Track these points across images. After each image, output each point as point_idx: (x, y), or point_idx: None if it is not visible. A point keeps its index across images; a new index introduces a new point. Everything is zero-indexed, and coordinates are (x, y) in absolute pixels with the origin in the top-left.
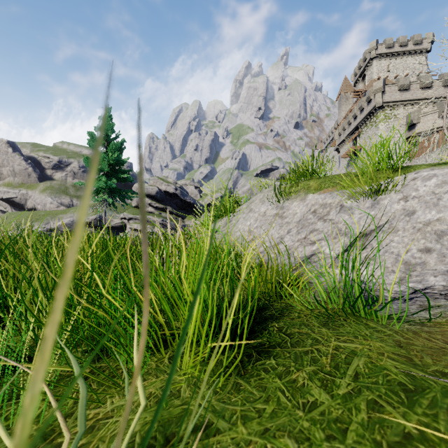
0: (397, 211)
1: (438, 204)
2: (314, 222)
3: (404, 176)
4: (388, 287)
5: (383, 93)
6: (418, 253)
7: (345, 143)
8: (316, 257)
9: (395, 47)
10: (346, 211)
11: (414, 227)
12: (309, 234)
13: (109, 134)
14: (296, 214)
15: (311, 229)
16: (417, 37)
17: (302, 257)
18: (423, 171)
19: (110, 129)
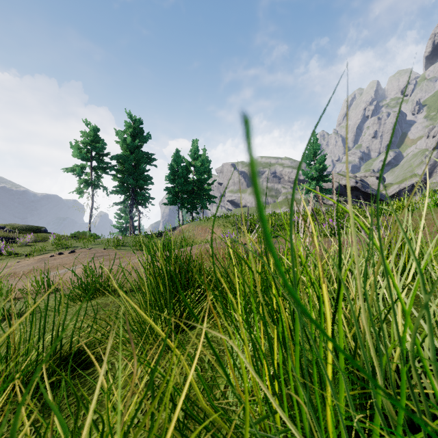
0: None
1: None
2: None
3: None
4: None
5: None
6: None
7: None
8: None
9: None
10: None
11: None
12: None
13: (316, 151)
14: None
15: None
16: None
17: None
18: None
19: (317, 148)
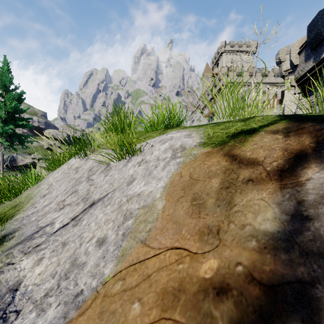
0: (128, 176)
1: (151, 173)
2: (82, 182)
3: (160, 136)
4: (27, 308)
5: (227, 76)
6: (93, 245)
7: (206, 108)
8: (42, 230)
9: (235, 47)
10: (106, 171)
11: (120, 202)
12: (68, 196)
13: (7, 85)
14: (83, 170)
15: (75, 189)
16: (248, 43)
17: (40, 227)
18: (170, 133)
19: (9, 81)
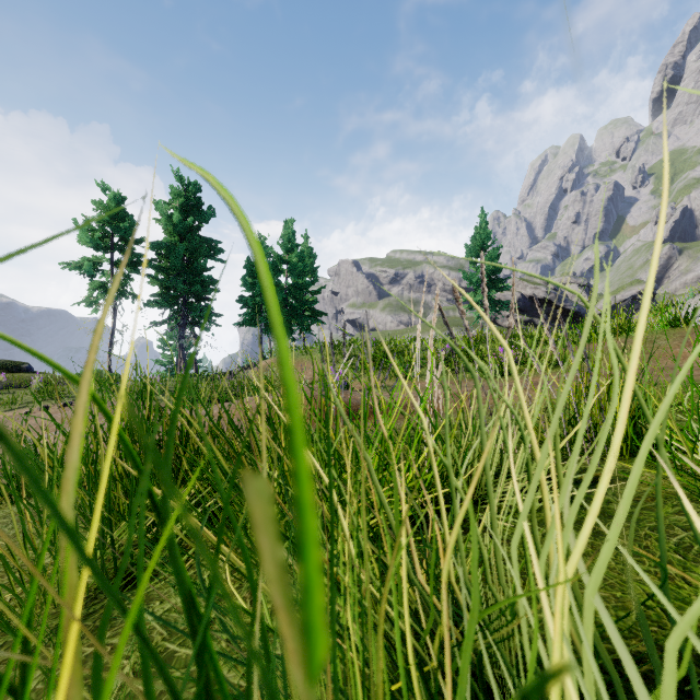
0: None
1: None
2: None
3: None
4: None
5: None
6: None
7: None
8: None
9: None
10: None
11: None
12: None
13: (486, 242)
14: None
15: None
16: None
17: None
18: None
19: (487, 237)
